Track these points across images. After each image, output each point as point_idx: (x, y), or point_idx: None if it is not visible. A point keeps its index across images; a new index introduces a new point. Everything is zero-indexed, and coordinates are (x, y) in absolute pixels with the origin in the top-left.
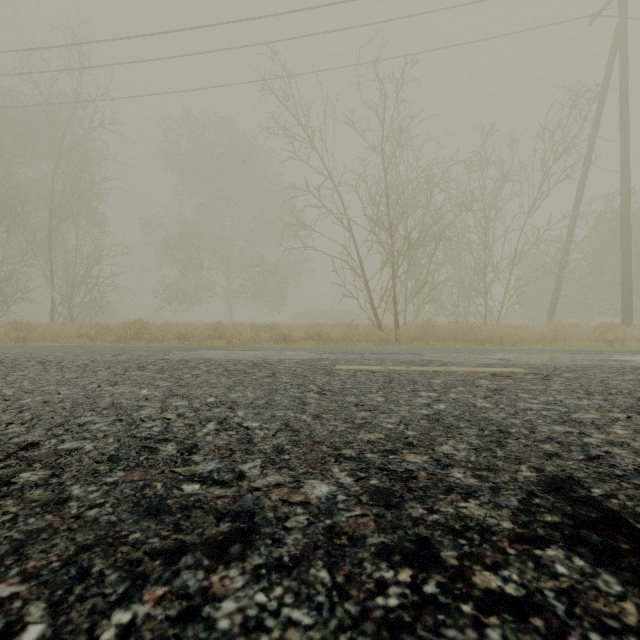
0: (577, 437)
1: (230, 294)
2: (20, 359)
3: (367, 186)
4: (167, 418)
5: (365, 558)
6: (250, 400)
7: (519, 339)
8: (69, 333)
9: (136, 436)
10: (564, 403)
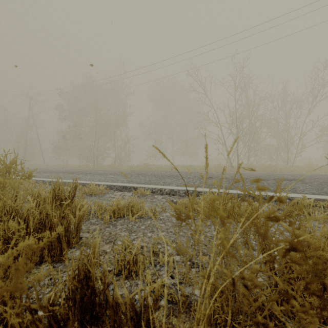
0: (220, 176)
1: (173, 152)
2: (137, 171)
3: (229, 109)
4: (173, 174)
5: (190, 177)
6: (183, 174)
7: (291, 171)
8: (125, 167)
9: (171, 175)
10: (229, 175)
